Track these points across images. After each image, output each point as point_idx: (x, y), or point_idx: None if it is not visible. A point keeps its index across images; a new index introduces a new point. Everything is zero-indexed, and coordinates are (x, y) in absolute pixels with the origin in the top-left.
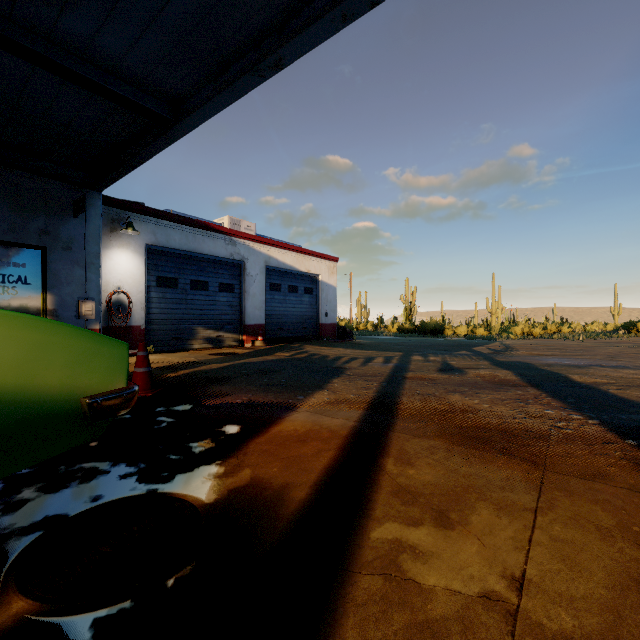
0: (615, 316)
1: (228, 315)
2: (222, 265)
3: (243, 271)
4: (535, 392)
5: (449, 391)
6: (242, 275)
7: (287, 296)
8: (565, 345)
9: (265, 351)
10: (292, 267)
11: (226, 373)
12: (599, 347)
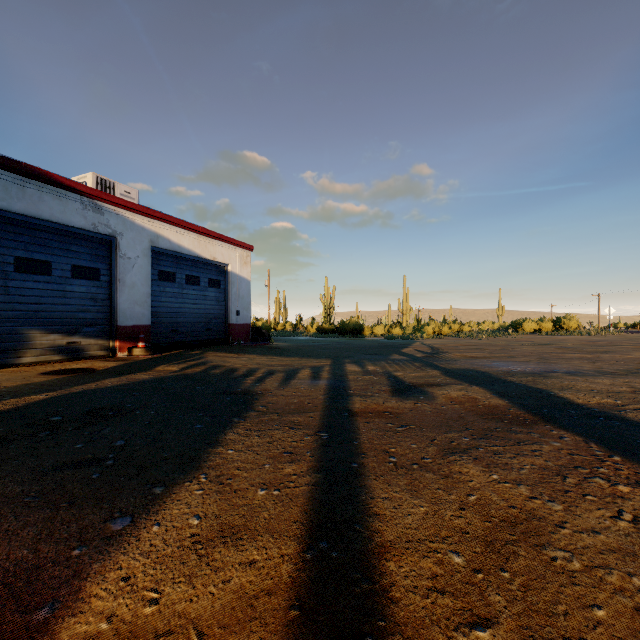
0: (499, 316)
1: (89, 312)
2: (78, 239)
3: (115, 251)
4: (574, 439)
5: (445, 450)
6: (113, 256)
7: (184, 289)
8: (479, 344)
9: (143, 364)
10: (191, 252)
11: (7, 426)
12: (512, 346)
